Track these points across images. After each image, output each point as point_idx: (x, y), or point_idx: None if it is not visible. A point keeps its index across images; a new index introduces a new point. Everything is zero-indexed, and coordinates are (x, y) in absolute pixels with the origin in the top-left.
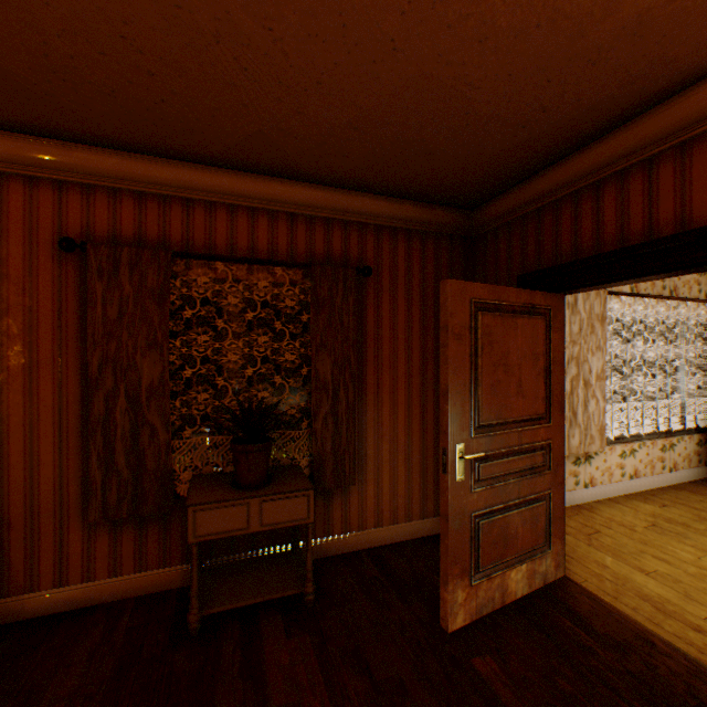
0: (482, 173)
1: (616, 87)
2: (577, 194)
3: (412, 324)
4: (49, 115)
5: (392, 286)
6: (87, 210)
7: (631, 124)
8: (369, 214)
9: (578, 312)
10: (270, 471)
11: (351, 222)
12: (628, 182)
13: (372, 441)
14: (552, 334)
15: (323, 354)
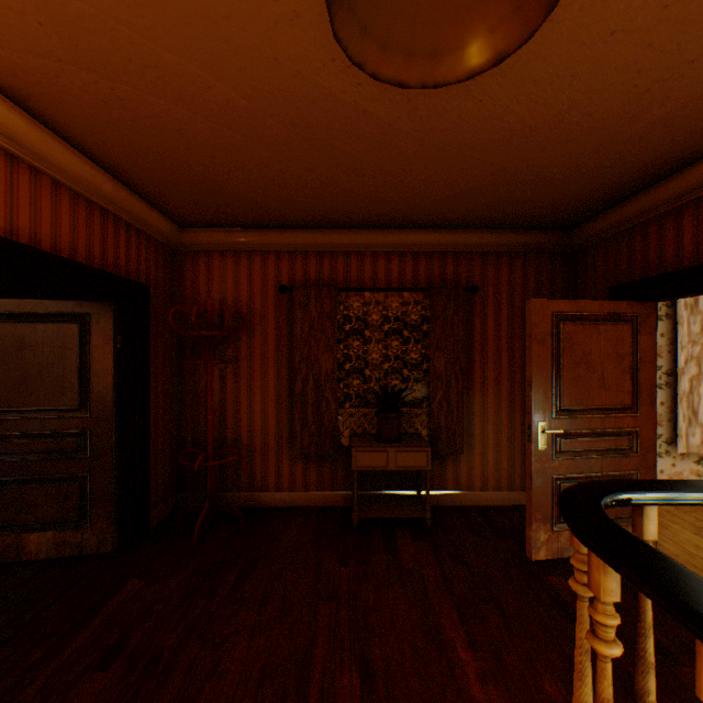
0: (571, 206)
1: (669, 147)
2: (660, 217)
3: (514, 329)
4: (278, 219)
5: (496, 299)
6: (291, 266)
7: (697, 164)
8: (475, 245)
9: (699, 312)
10: (400, 435)
11: (461, 252)
12: (701, 209)
13: (478, 422)
14: (640, 337)
15: (438, 353)
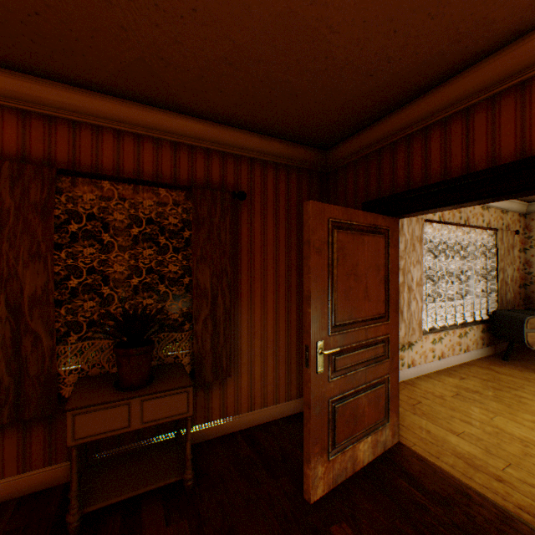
0: (336, 117)
1: (447, 44)
2: (409, 138)
3: (279, 241)
4: None
5: (263, 209)
6: None
7: (454, 79)
8: (243, 148)
9: (404, 234)
10: (154, 370)
11: (228, 154)
12: (450, 128)
13: (246, 339)
14: (390, 249)
15: (203, 265)
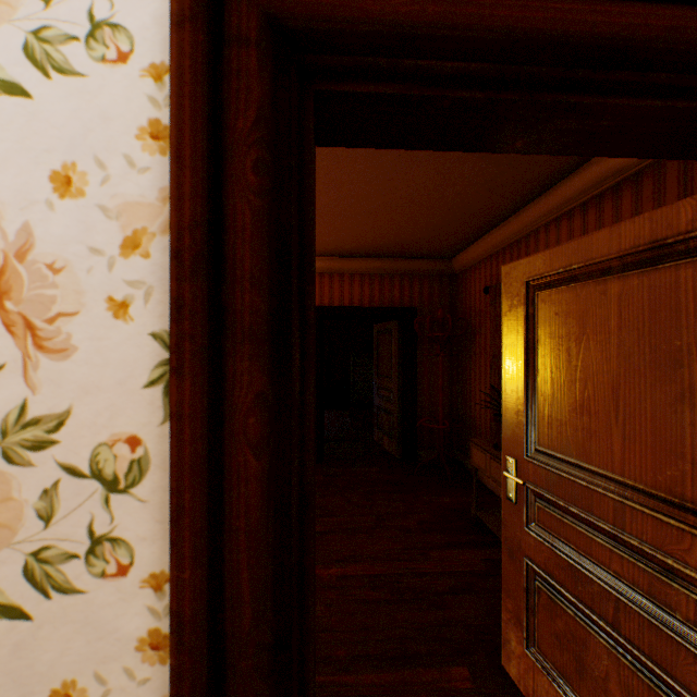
0: None
1: None
2: None
3: None
4: (463, 234)
5: None
6: (496, 267)
7: None
8: None
9: None
10: None
11: (643, 170)
12: None
13: None
14: None
15: None
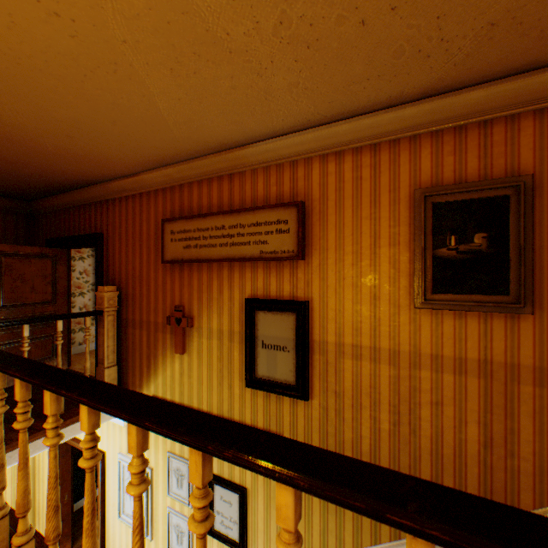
0: (20, 191)
1: (52, 183)
2: (66, 210)
3: None
4: None
5: None
6: None
7: (72, 193)
8: None
9: None
10: None
11: None
12: (77, 212)
13: None
14: (60, 266)
15: None
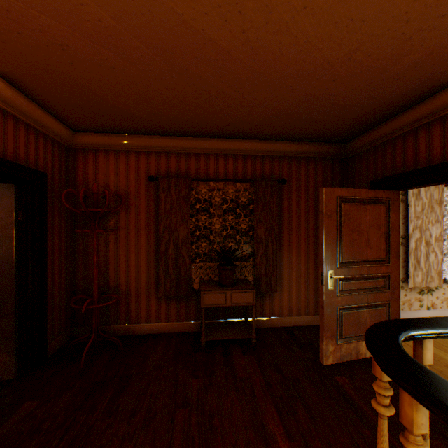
0: (347, 127)
1: (415, 85)
2: (404, 135)
3: (309, 208)
4: (147, 127)
5: (297, 188)
6: (157, 163)
7: (430, 98)
8: (284, 151)
9: (420, 198)
10: (234, 281)
11: (275, 156)
12: (431, 129)
13: (286, 270)
14: (391, 213)
15: (260, 224)
